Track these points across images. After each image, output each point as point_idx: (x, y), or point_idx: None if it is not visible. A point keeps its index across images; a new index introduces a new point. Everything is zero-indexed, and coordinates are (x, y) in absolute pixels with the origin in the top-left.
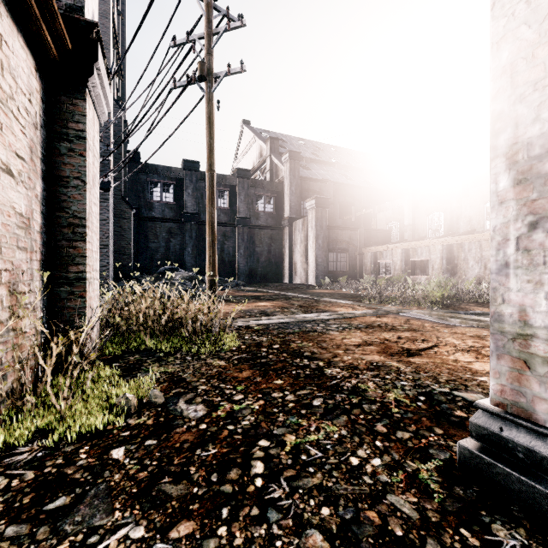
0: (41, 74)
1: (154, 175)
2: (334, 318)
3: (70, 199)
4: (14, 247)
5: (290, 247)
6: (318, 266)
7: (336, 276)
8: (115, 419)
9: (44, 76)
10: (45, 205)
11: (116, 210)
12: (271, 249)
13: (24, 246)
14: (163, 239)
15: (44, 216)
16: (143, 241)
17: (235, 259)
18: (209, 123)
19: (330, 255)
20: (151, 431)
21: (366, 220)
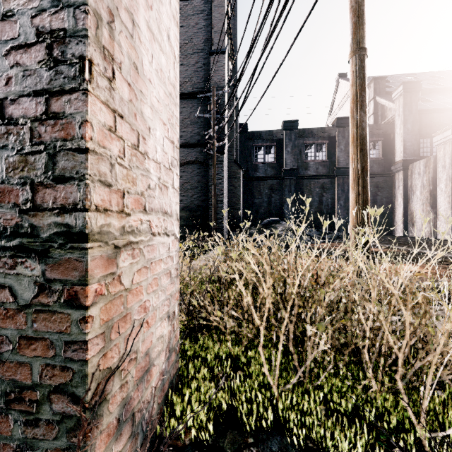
0: None
1: (258, 140)
2: None
3: None
4: None
5: (404, 195)
6: None
7: None
8: None
9: None
10: None
11: (229, 172)
12: (377, 198)
13: None
14: (265, 195)
15: None
16: (249, 198)
17: (333, 210)
18: None
19: None
20: None
21: None
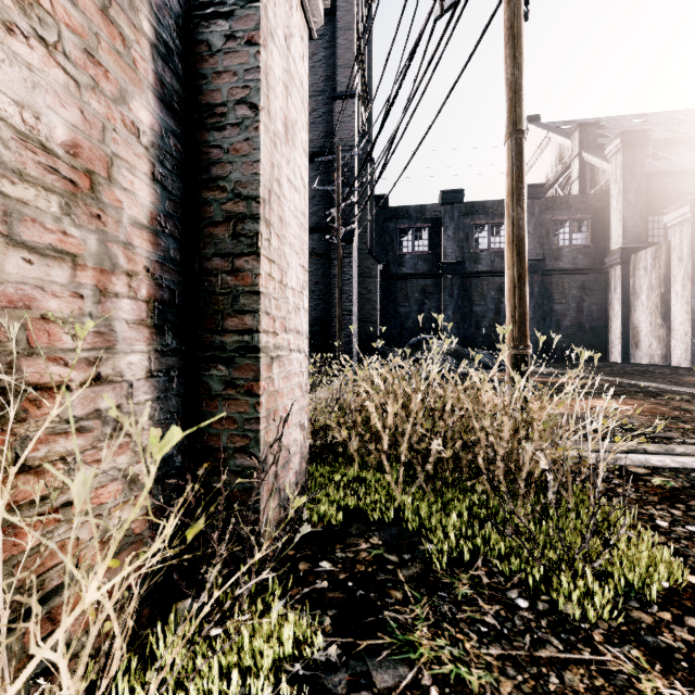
0: None
1: (404, 219)
2: None
3: (228, 157)
4: None
5: (624, 301)
6: None
7: None
8: None
9: None
10: (175, 170)
11: (361, 268)
12: (583, 306)
13: (59, 245)
14: (415, 301)
15: (168, 194)
16: (391, 306)
17: None
18: (511, 39)
19: None
20: None
21: None
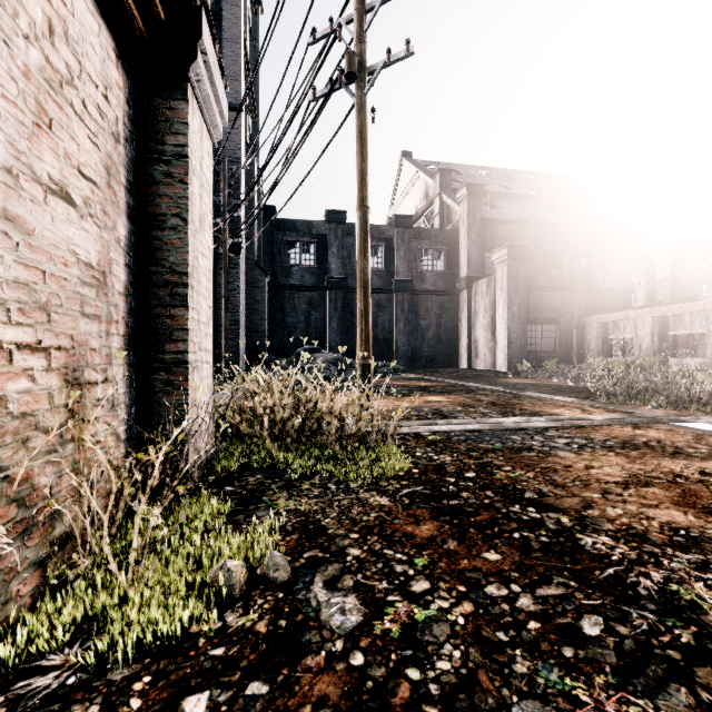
0: (126, 65)
1: (292, 232)
2: (556, 427)
3: (167, 247)
4: (77, 313)
5: (469, 319)
6: (512, 345)
7: (540, 358)
8: (204, 614)
9: (131, 69)
10: (134, 255)
11: (248, 278)
12: (442, 322)
13: (95, 312)
14: (302, 312)
15: (131, 271)
16: (279, 316)
17: (391, 335)
18: (360, 140)
19: (531, 328)
20: (262, 656)
21: (587, 275)
